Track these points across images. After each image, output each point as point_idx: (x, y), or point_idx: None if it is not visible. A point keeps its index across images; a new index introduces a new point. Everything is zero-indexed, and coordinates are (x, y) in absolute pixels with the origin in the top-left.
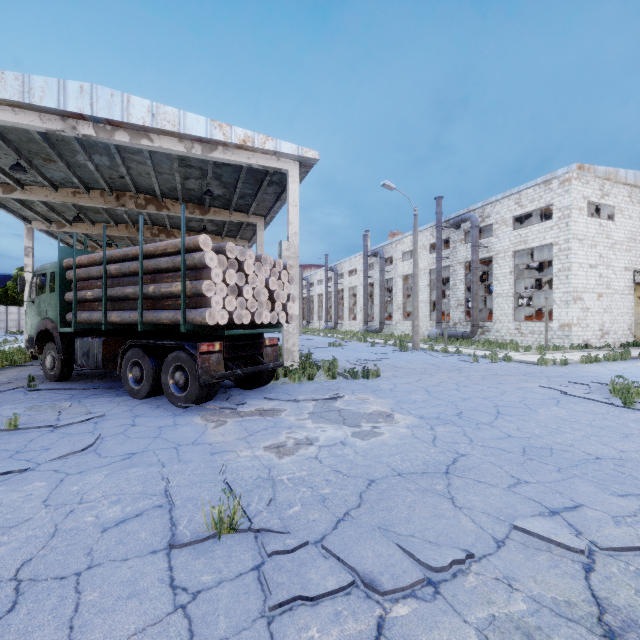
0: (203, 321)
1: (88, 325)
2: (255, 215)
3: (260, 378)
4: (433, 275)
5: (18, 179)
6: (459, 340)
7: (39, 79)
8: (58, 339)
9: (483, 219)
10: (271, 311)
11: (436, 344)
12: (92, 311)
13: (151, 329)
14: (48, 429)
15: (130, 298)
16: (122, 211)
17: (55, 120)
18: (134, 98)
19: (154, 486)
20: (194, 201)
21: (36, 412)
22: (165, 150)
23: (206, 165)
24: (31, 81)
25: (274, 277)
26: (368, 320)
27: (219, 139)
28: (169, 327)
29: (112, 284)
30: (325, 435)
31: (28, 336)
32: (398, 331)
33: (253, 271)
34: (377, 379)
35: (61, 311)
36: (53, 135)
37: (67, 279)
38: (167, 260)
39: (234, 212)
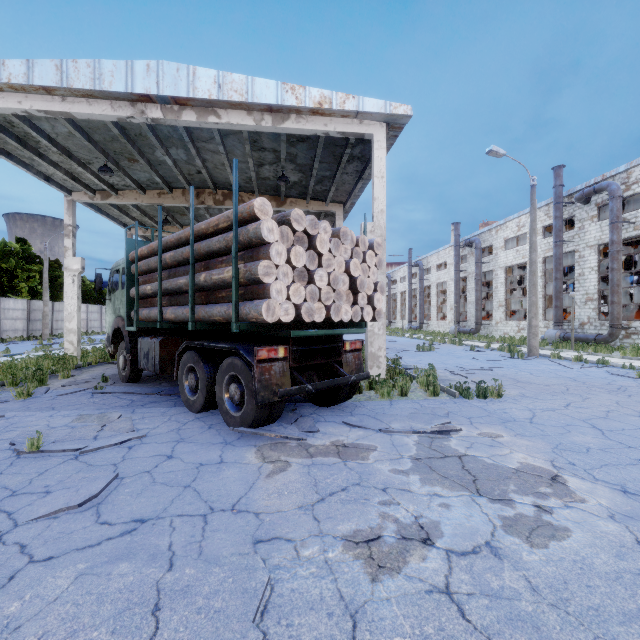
0: (259, 317)
1: (151, 323)
2: (334, 203)
3: (338, 393)
4: (548, 264)
5: (112, 184)
6: (592, 345)
7: (108, 63)
8: (127, 338)
9: (628, 186)
10: (353, 305)
11: (558, 349)
12: (152, 307)
13: (204, 328)
14: (74, 453)
15: (184, 290)
16: (204, 210)
17: (125, 106)
18: (200, 70)
19: (130, 634)
20: (270, 192)
21: (82, 423)
22: (233, 126)
23: (279, 145)
24: (101, 66)
25: (357, 259)
26: (460, 320)
27: (291, 104)
28: (227, 326)
29: (169, 275)
30: (450, 519)
31: (107, 334)
32: (499, 332)
33: (328, 250)
34: (499, 400)
35: (127, 308)
36: (131, 130)
37: (132, 273)
38: (219, 238)
39: (311, 201)
